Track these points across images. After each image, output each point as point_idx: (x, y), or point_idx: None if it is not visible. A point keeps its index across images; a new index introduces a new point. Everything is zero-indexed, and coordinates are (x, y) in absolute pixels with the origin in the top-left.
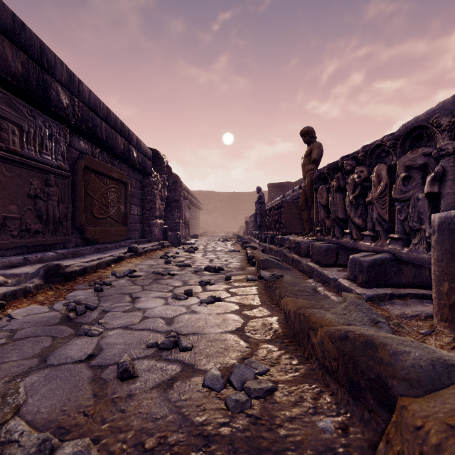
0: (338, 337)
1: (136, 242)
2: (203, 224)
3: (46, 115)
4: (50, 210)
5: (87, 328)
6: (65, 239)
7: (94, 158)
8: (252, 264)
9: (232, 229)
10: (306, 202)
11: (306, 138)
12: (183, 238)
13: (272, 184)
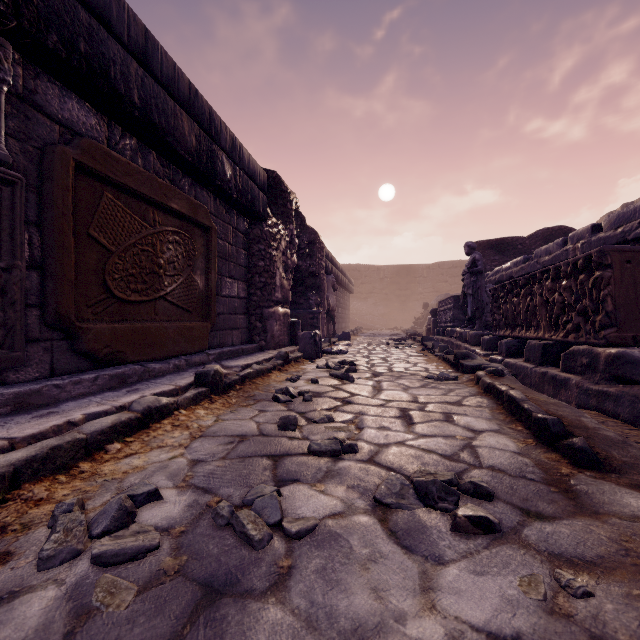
0: None
1: (231, 352)
2: (354, 315)
3: None
4: None
5: None
6: None
7: (110, 151)
8: (579, 461)
9: (399, 323)
10: None
11: None
12: (326, 341)
13: (483, 242)
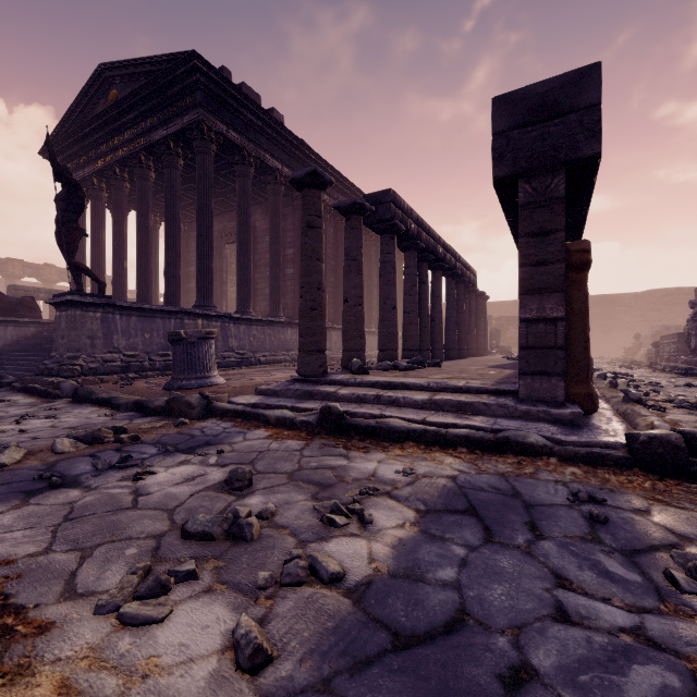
0: None
1: None
2: None
3: None
4: None
5: (681, 395)
6: None
7: None
8: None
9: (602, 352)
10: None
11: None
12: None
13: None
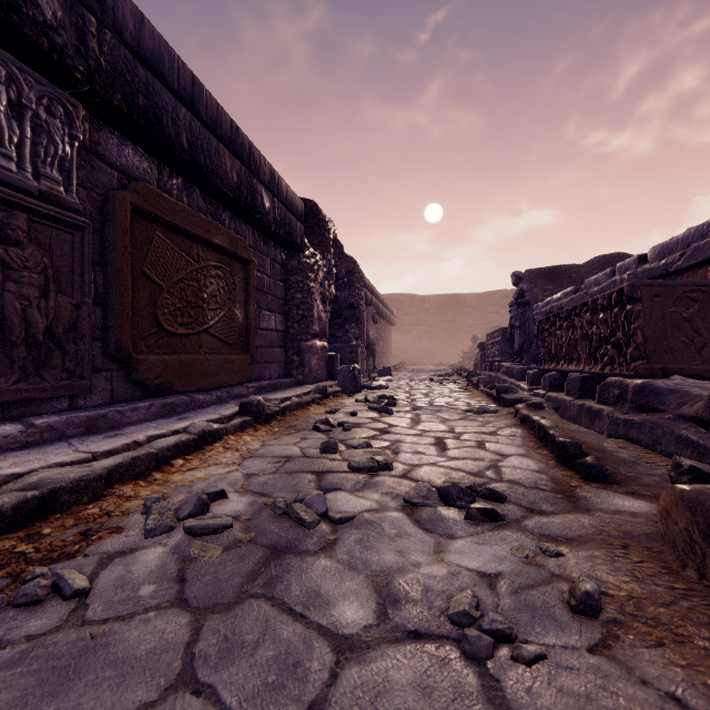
0: None
1: (270, 385)
2: (397, 349)
3: (3, 49)
4: (9, 307)
5: None
6: (69, 385)
7: (161, 193)
8: (588, 476)
9: (446, 358)
10: None
11: None
12: (365, 376)
13: (535, 271)
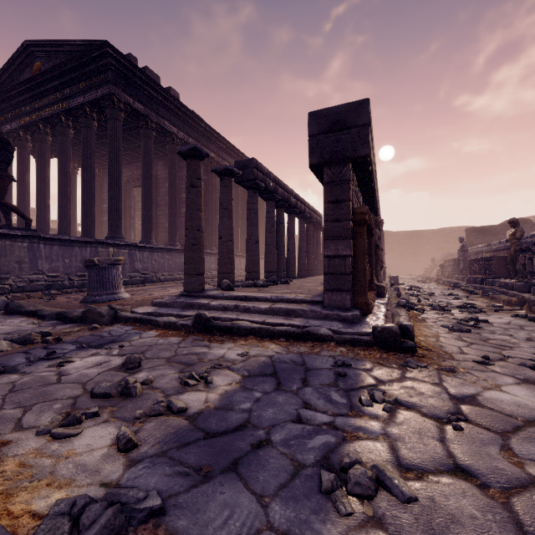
0: (518, 297)
1: None
2: None
3: None
4: None
5: (441, 301)
6: None
7: None
8: (474, 294)
9: (411, 271)
10: (512, 260)
11: (511, 225)
12: None
13: (471, 228)
